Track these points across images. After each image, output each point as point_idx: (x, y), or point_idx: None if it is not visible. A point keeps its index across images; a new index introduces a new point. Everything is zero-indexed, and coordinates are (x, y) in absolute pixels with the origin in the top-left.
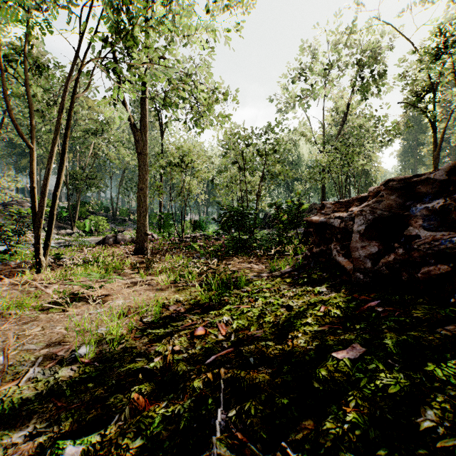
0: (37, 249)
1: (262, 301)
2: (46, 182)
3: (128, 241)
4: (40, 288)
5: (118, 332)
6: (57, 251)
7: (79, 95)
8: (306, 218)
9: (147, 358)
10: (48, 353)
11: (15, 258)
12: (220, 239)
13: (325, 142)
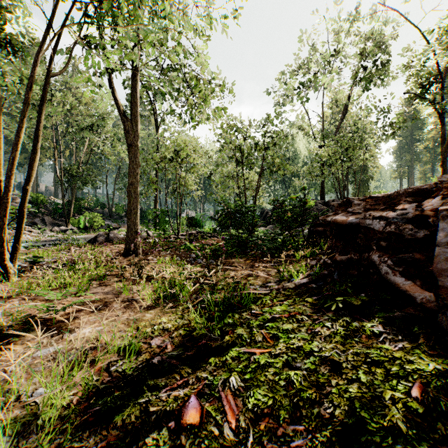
0: (1, 253)
1: (285, 342)
2: (11, 173)
3: (121, 239)
4: None
5: (53, 417)
6: (40, 251)
7: (56, 74)
8: (322, 217)
9: None
10: None
11: None
12: (217, 237)
13: (324, 137)
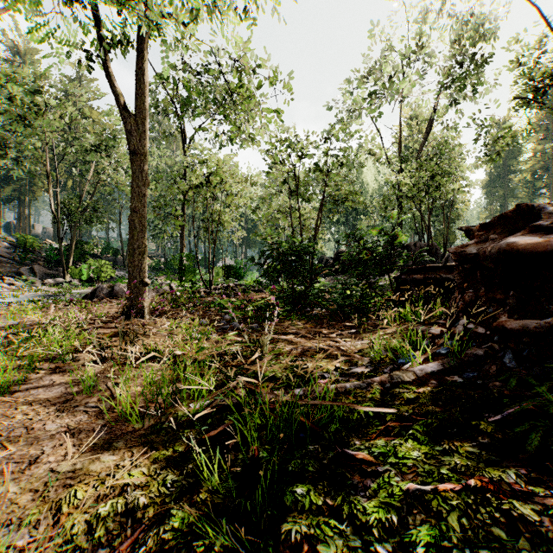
0: None
1: None
2: None
3: None
4: None
5: None
6: None
7: None
8: (454, 248)
9: None
10: None
11: None
12: (263, 291)
13: (402, 162)
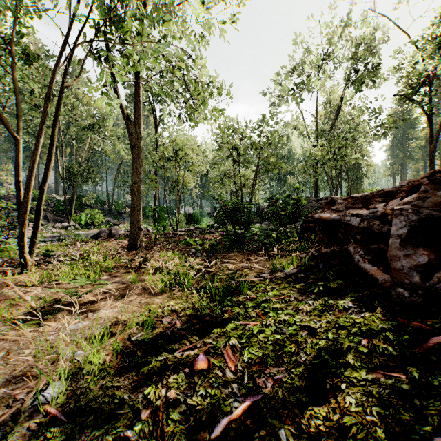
0: (21, 247)
1: (274, 316)
2: (31, 175)
3: (123, 235)
4: (19, 294)
5: (97, 365)
6: (49, 246)
7: (68, 83)
8: (311, 214)
9: (132, 410)
10: (4, 396)
11: (4, 255)
12: (214, 233)
13: (318, 137)
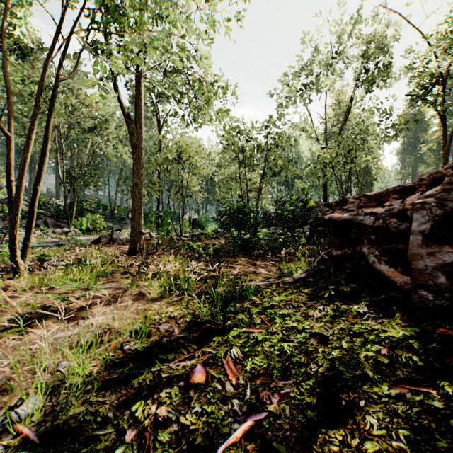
0: (13, 250)
1: (281, 323)
2: (22, 173)
3: (124, 240)
4: (6, 300)
5: (80, 377)
6: (46, 251)
7: (64, 78)
8: (320, 215)
9: (116, 430)
10: None
11: None
12: (220, 238)
13: (327, 139)
